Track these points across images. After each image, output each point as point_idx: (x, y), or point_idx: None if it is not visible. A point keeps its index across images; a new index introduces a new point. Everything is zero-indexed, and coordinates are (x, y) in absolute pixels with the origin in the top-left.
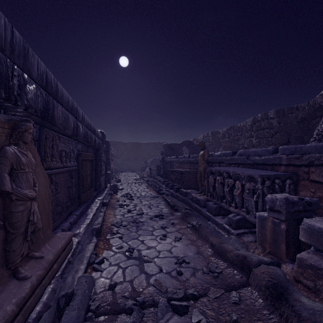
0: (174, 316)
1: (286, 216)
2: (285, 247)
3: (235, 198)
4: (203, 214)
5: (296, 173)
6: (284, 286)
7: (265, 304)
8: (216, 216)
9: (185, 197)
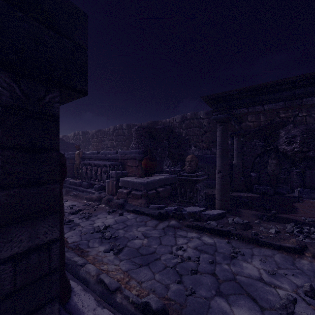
0: (73, 215)
1: (116, 178)
2: (115, 190)
3: (98, 176)
4: (79, 190)
5: (124, 163)
6: (112, 199)
7: (106, 205)
8: (88, 189)
9: (64, 183)
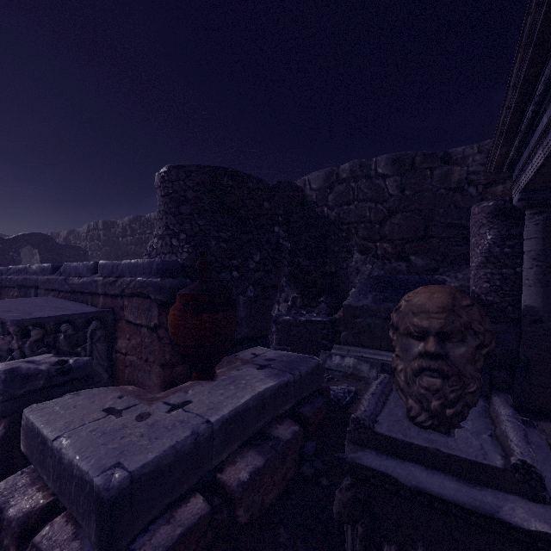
0: None
1: (7, 406)
2: (1, 471)
3: None
4: None
5: (114, 309)
6: None
7: None
8: None
9: None
